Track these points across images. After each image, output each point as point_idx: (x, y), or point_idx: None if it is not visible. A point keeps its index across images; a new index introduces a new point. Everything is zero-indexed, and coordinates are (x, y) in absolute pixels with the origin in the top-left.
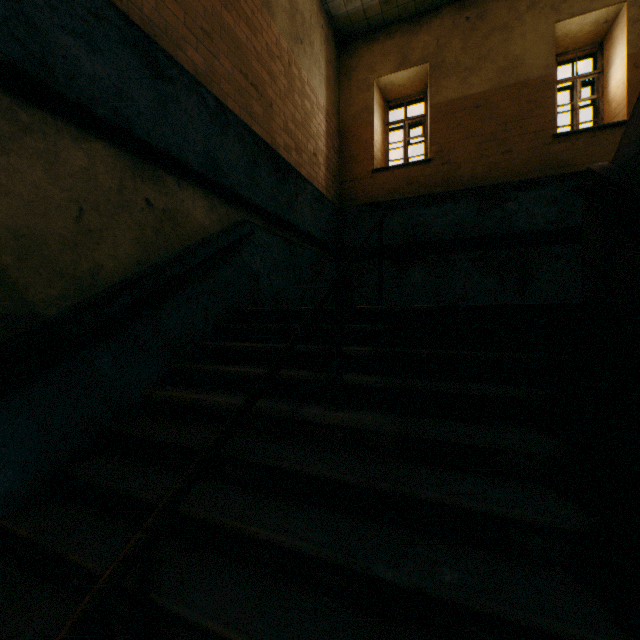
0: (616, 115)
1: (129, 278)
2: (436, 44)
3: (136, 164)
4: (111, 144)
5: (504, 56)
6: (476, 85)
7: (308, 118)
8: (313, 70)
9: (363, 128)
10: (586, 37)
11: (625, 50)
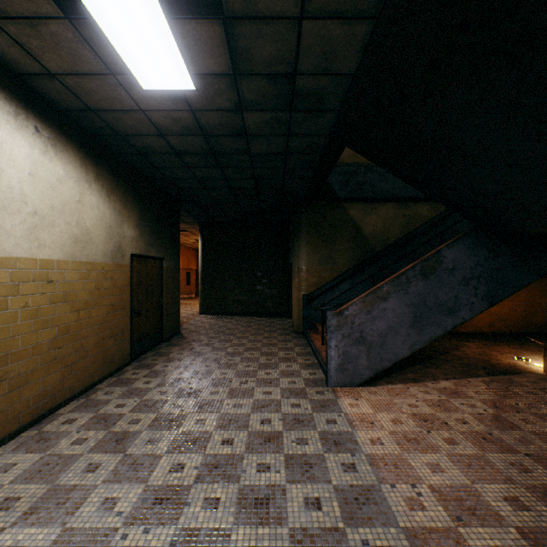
0: None
1: (396, 239)
2: None
3: (399, 205)
4: (391, 203)
5: None
6: None
7: None
8: None
9: None
10: None
11: None
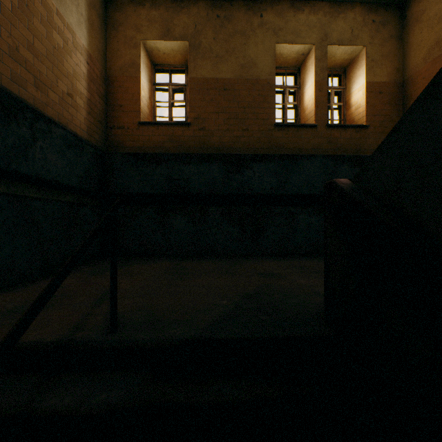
0: (309, 119)
1: None
2: (194, 28)
3: None
4: None
5: (244, 56)
6: (224, 72)
7: (59, 53)
8: (68, 3)
9: (130, 81)
10: (292, 61)
11: (314, 77)
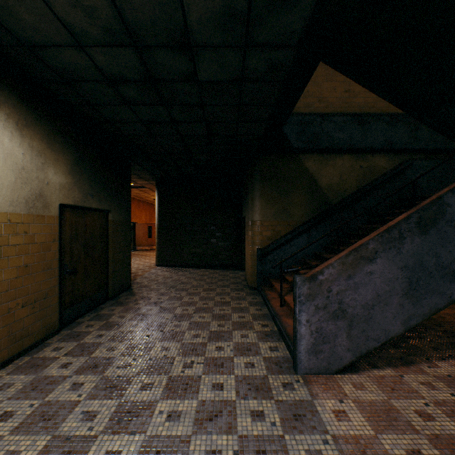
0: None
1: (353, 192)
2: None
3: (356, 156)
4: (348, 154)
5: None
6: None
7: None
8: None
9: None
10: None
11: None
